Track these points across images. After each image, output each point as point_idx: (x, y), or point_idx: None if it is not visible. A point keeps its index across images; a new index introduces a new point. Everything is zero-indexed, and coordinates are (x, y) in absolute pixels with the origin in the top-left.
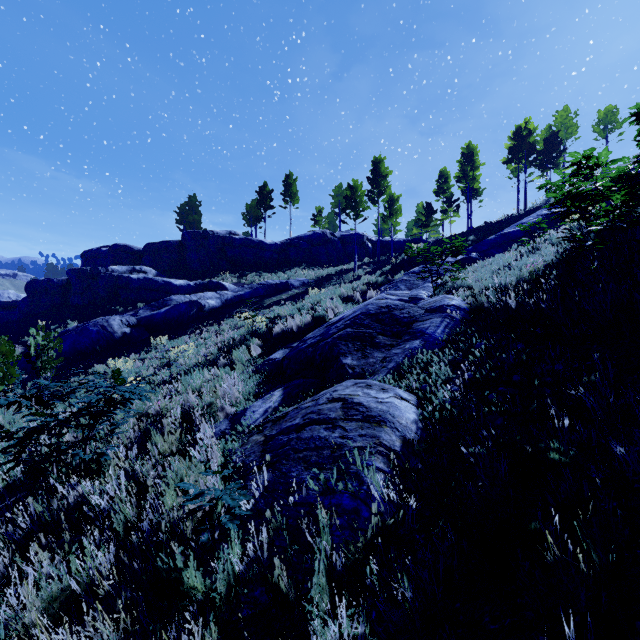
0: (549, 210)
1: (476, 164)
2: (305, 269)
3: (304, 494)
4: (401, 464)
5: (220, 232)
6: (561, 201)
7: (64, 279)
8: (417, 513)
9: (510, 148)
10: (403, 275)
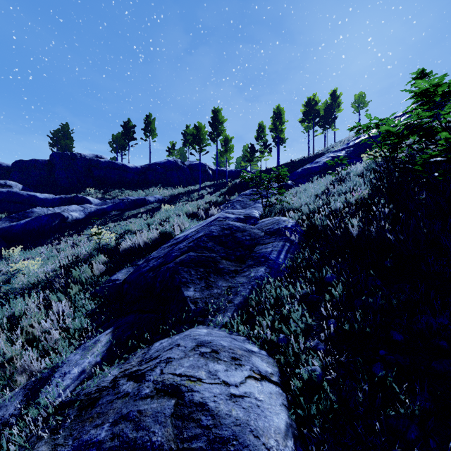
0: (334, 154)
1: (283, 120)
2: (161, 188)
3: None
4: None
5: (87, 155)
6: (403, 131)
7: None
8: None
9: (304, 112)
10: (237, 196)
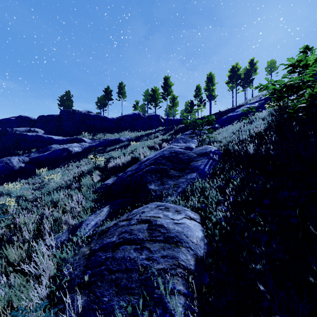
0: (250, 105)
1: (214, 83)
2: (129, 132)
3: None
4: (196, 283)
5: (82, 111)
6: (281, 89)
7: None
8: None
9: (229, 76)
10: (181, 135)
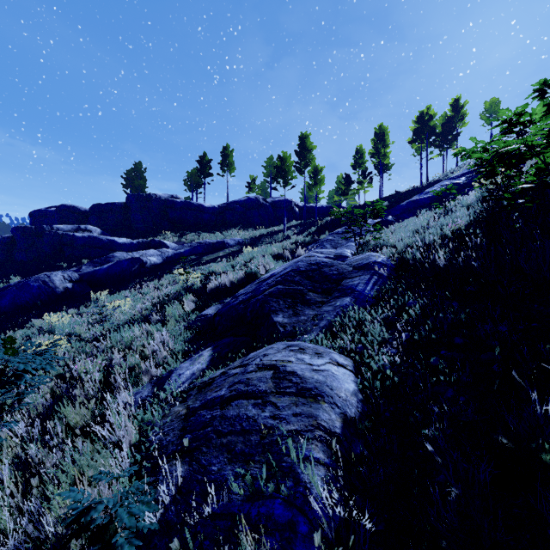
0: (450, 181)
1: (387, 142)
2: (240, 230)
3: (225, 501)
4: (343, 451)
5: (162, 195)
6: (490, 160)
7: (9, 236)
8: (368, 524)
9: (415, 130)
10: (328, 235)
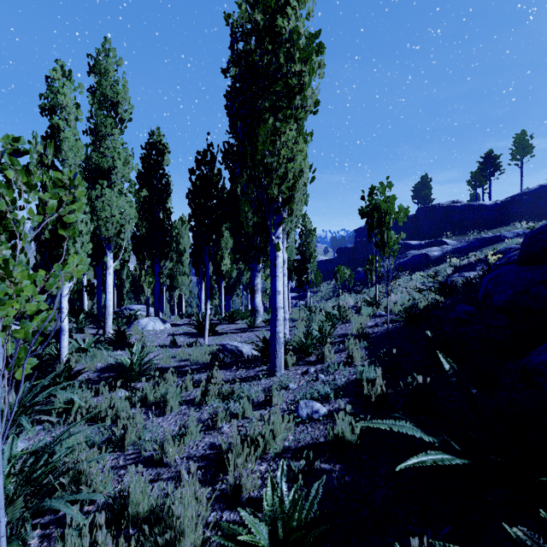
0: None
1: None
2: (525, 221)
3: None
4: None
5: (444, 203)
6: None
7: (352, 246)
8: None
9: None
10: None
